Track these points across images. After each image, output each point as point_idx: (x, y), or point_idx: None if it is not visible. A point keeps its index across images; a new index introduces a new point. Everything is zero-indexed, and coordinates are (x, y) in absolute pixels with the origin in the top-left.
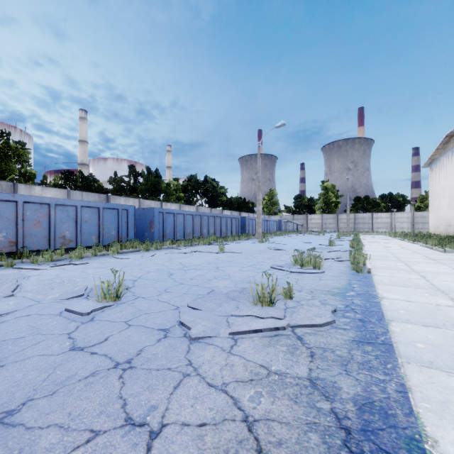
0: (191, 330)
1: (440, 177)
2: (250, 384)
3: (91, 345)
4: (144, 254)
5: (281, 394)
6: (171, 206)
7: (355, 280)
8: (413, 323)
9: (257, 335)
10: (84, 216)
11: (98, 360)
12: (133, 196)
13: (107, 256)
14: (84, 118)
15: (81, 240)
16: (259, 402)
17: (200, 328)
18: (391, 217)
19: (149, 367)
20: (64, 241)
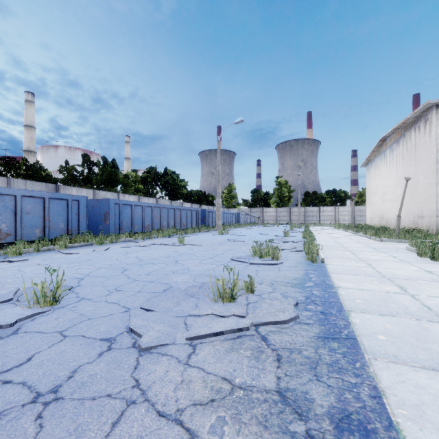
0: (142, 339)
1: (375, 176)
2: (211, 406)
3: (6, 370)
4: (96, 248)
5: (248, 418)
6: (129, 197)
7: (311, 270)
8: (371, 313)
9: (218, 339)
10: (25, 207)
11: (12, 392)
12: (86, 186)
13: (53, 251)
14: (31, 101)
15: (22, 234)
16: (222, 433)
17: (153, 334)
18: (335, 210)
19: (82, 395)
20: (0, 235)
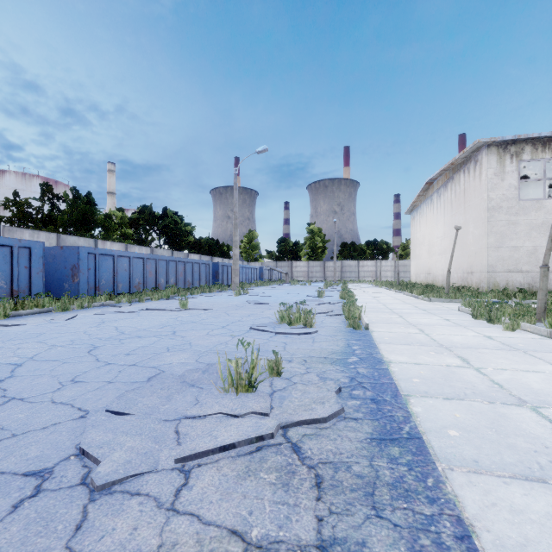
0: (99, 468)
1: (420, 225)
2: None
3: None
4: (55, 316)
5: None
6: (112, 245)
7: (354, 340)
8: (434, 397)
9: (226, 455)
10: None
11: None
12: (47, 229)
13: None
14: None
15: None
16: None
17: (120, 456)
18: (376, 265)
19: None
20: None
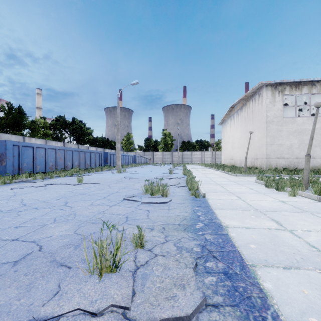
0: None
1: (227, 131)
2: None
3: None
4: None
5: None
6: (36, 141)
7: (197, 206)
8: (275, 266)
9: None
10: None
11: None
12: None
13: None
14: None
15: None
16: None
17: None
18: (201, 154)
19: None
20: None
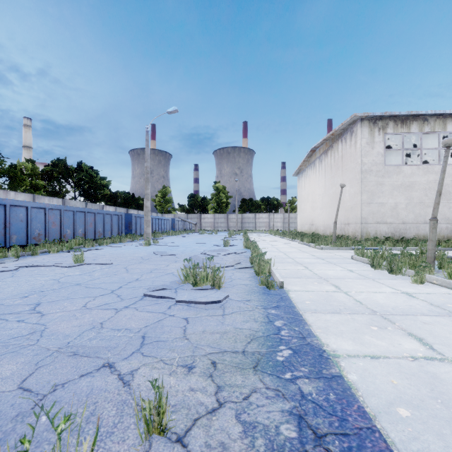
0: None
1: (305, 185)
2: None
3: None
4: None
5: None
6: (16, 195)
7: (273, 307)
8: None
9: None
10: None
11: None
12: None
13: None
14: None
15: None
16: None
17: None
18: (269, 217)
19: None
20: None
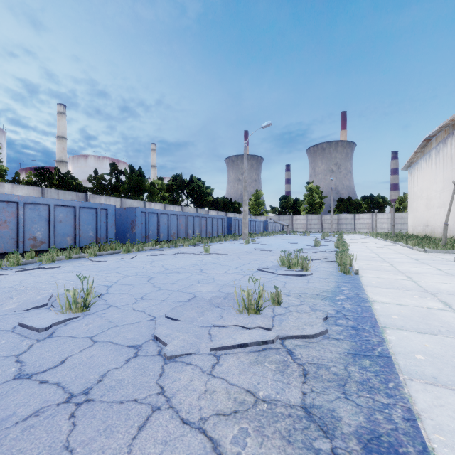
0: (167, 347)
1: (418, 180)
2: (234, 417)
3: (43, 371)
4: (124, 256)
5: (271, 431)
6: (155, 205)
7: (344, 282)
8: (409, 330)
9: (242, 351)
10: (57, 216)
11: (48, 391)
12: (114, 195)
13: (83, 259)
14: (63, 112)
15: (55, 242)
16: (244, 445)
17: (177, 343)
18: (372, 218)
19: (110, 398)
20: (35, 243)
